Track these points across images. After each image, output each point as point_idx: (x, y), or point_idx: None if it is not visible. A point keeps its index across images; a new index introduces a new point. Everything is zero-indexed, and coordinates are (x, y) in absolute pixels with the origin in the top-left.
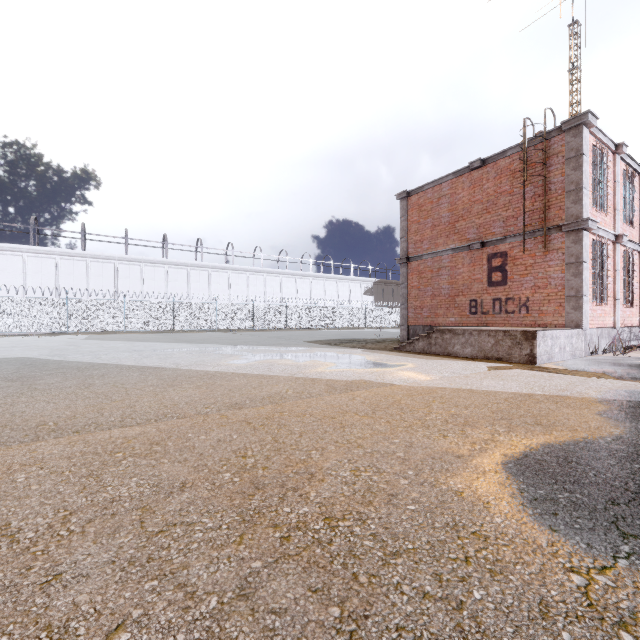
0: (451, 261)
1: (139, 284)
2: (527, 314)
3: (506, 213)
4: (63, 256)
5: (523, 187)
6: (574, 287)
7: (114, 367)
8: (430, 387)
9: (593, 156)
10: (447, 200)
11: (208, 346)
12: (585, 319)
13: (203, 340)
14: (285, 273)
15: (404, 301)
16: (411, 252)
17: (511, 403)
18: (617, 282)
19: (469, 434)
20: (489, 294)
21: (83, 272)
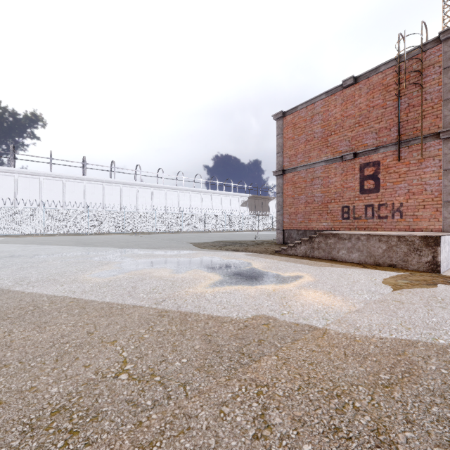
0: (324, 172)
1: (61, 196)
2: (401, 219)
3: (379, 125)
4: None
5: (398, 98)
6: None
7: None
8: (385, 341)
9: None
10: (320, 117)
11: (97, 250)
12: None
13: (101, 243)
14: (181, 189)
15: (280, 208)
16: (286, 165)
17: None
18: None
19: None
20: (361, 201)
21: (11, 185)
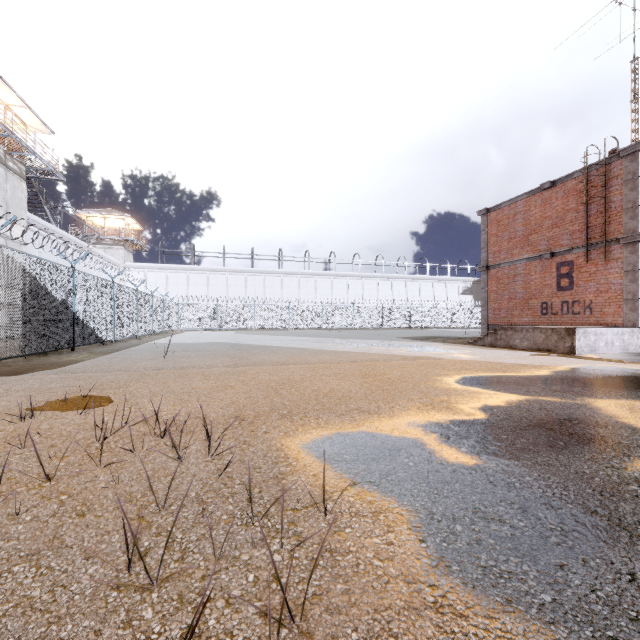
0: (525, 269)
1: (262, 291)
2: (591, 315)
3: (572, 227)
4: (211, 272)
5: (586, 206)
6: (631, 291)
7: (278, 347)
8: (465, 360)
9: None
10: (521, 216)
11: (323, 339)
12: None
13: (317, 335)
14: (381, 276)
15: (484, 303)
16: (490, 261)
17: (505, 366)
18: None
19: (461, 371)
20: (558, 297)
21: (224, 283)
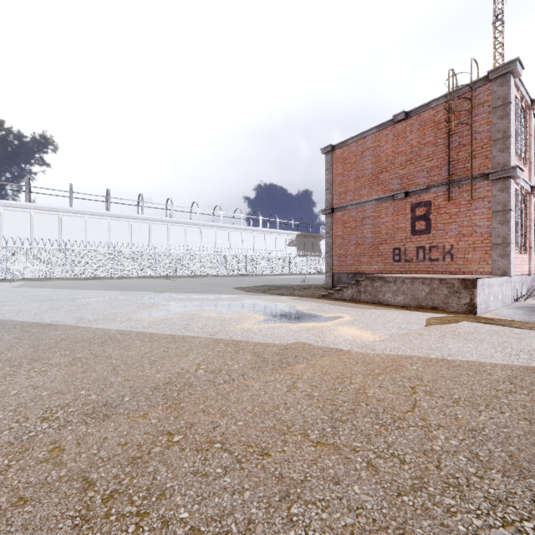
0: (375, 211)
1: (83, 234)
2: (451, 262)
3: (430, 163)
4: (7, 207)
5: (448, 137)
6: (501, 235)
7: None
8: (390, 356)
9: (515, 108)
10: (371, 153)
11: (135, 294)
12: (512, 266)
13: (135, 287)
14: (219, 226)
15: (329, 249)
16: (335, 203)
17: (529, 391)
18: (532, 231)
19: None
20: (413, 242)
21: (27, 222)
